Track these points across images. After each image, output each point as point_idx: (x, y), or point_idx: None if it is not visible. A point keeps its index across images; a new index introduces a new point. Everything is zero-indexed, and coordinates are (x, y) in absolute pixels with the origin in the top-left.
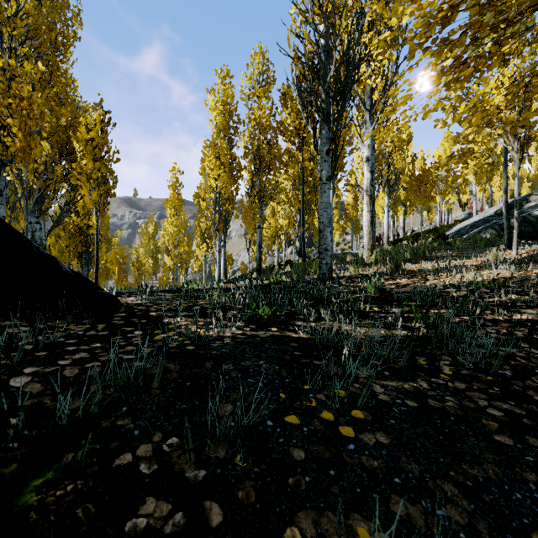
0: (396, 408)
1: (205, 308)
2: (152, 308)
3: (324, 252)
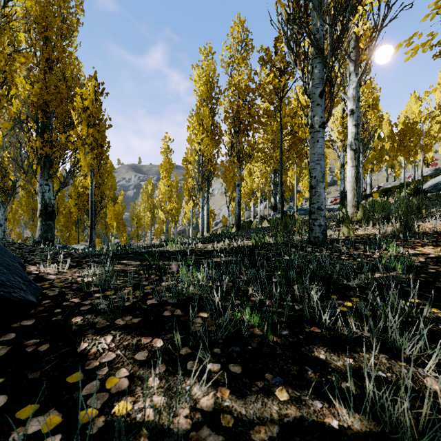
0: None
1: (163, 302)
2: (87, 302)
3: (316, 212)
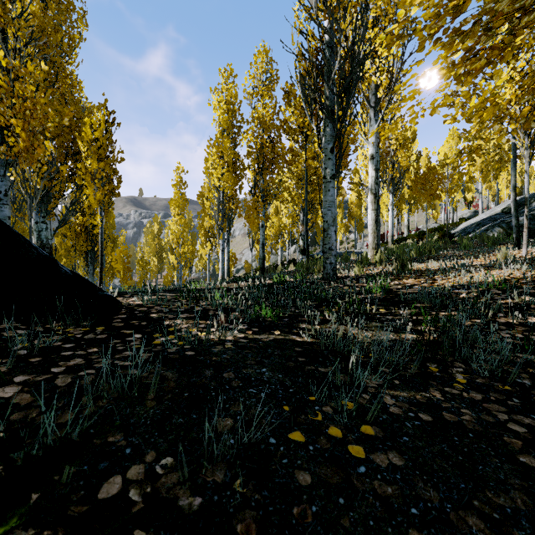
0: (409, 423)
1: (207, 309)
2: (153, 309)
3: (328, 252)
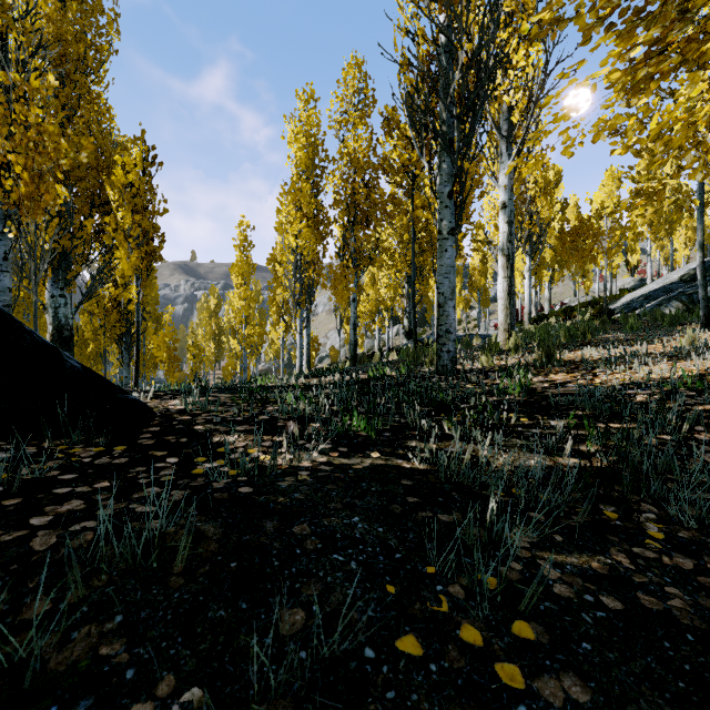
0: (587, 615)
1: (275, 418)
2: (199, 418)
3: (444, 335)
